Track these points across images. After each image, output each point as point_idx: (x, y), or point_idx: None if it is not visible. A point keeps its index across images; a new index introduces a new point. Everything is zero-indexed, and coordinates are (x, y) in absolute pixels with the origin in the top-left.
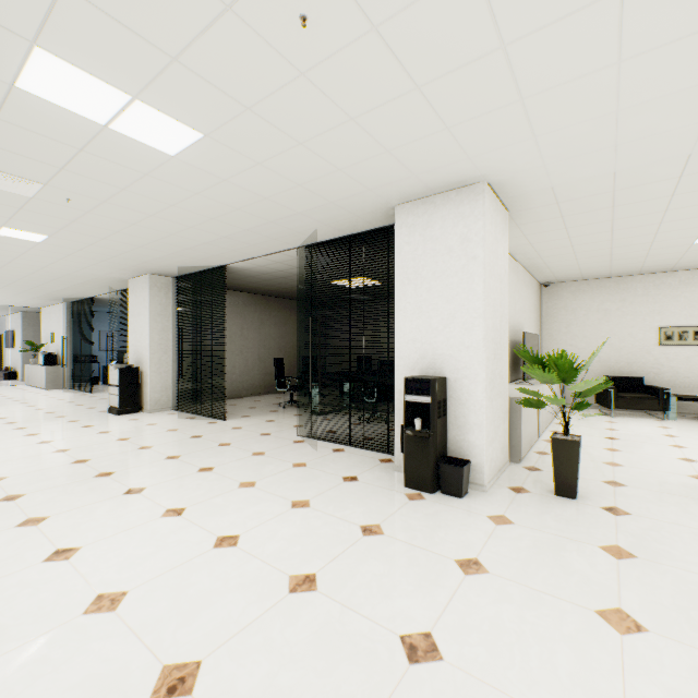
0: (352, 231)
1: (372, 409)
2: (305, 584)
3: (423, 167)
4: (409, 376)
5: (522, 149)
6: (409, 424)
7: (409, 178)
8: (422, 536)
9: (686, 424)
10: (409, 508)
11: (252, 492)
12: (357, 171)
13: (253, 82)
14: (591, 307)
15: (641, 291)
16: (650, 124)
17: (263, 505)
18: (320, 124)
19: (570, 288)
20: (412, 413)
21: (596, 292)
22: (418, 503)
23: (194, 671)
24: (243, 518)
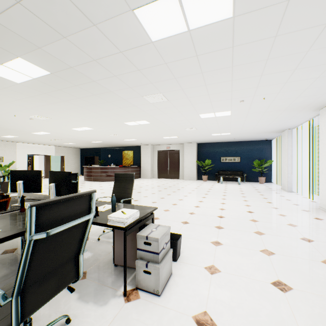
0: None
1: None
2: None
3: None
4: None
5: (8, 124)
6: None
7: None
8: None
9: None
10: None
11: None
12: None
13: None
14: None
15: None
16: (27, 128)
17: None
18: None
19: None
20: None
21: None
22: None
23: None
24: None
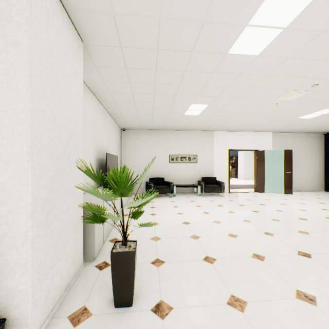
0: None
1: None
2: None
3: None
4: None
5: None
6: None
7: None
8: None
9: (179, 198)
10: None
11: None
12: None
13: None
14: (144, 143)
15: (163, 138)
16: None
17: None
18: None
19: (135, 133)
20: None
21: (146, 136)
22: None
23: None
24: None
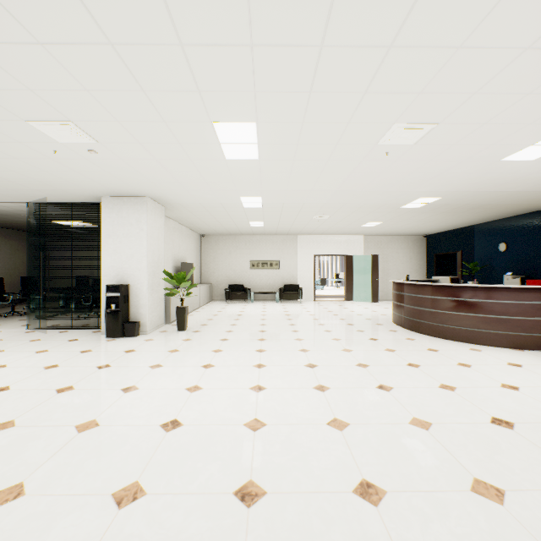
0: (74, 201)
1: (89, 309)
2: (53, 366)
3: (115, 188)
4: (109, 284)
5: (159, 192)
6: (109, 308)
7: (108, 190)
8: (112, 348)
9: (255, 304)
10: (107, 343)
11: (4, 353)
12: (78, 183)
13: (23, 154)
14: (224, 249)
15: (244, 243)
16: (201, 194)
17: (16, 355)
18: (58, 169)
19: (215, 238)
20: (111, 302)
21: (226, 242)
22: (112, 341)
23: (8, 387)
24: (5, 360)
